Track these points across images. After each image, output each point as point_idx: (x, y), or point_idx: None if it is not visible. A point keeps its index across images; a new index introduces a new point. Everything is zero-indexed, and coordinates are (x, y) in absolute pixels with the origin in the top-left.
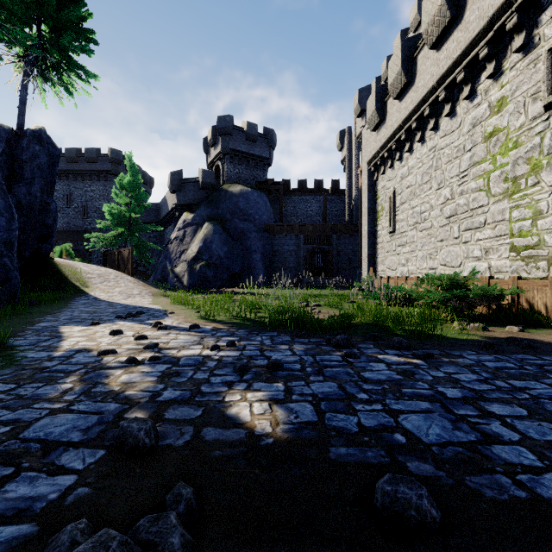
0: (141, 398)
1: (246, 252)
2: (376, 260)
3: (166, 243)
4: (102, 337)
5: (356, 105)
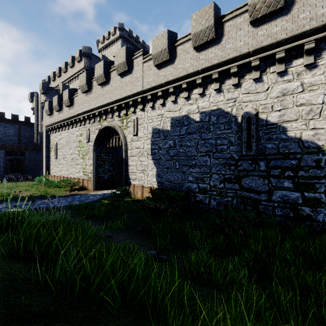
0: None
1: None
2: (50, 168)
3: None
4: None
5: (41, 89)
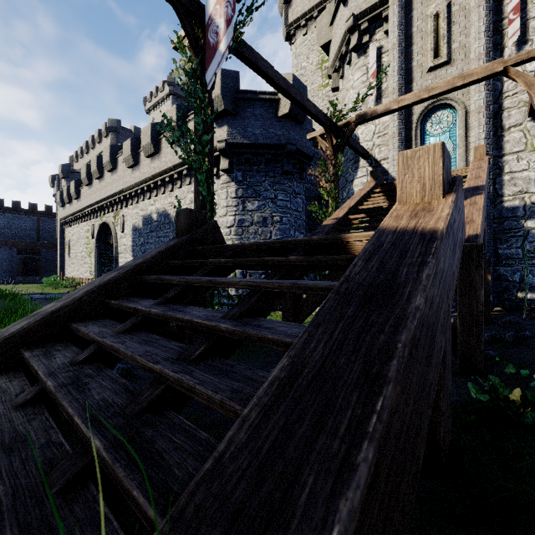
0: None
1: None
2: (65, 268)
3: None
4: None
5: (60, 172)
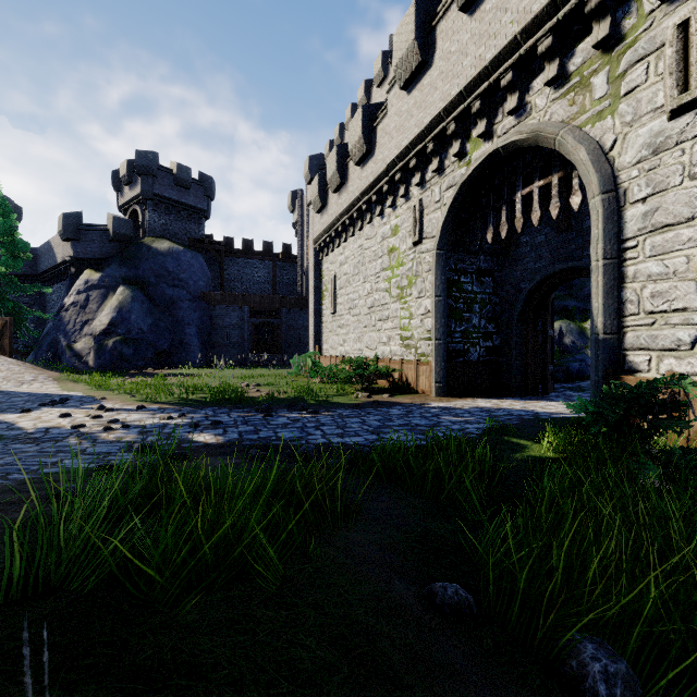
0: (136, 441)
1: (177, 325)
2: (322, 338)
3: (49, 306)
4: (54, 420)
5: (307, 172)
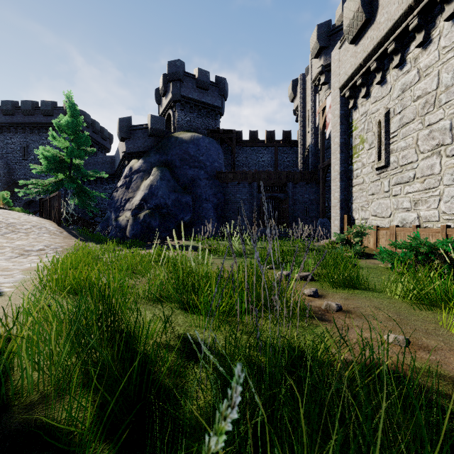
0: None
1: (196, 200)
2: (351, 206)
3: None
4: None
5: (314, 43)
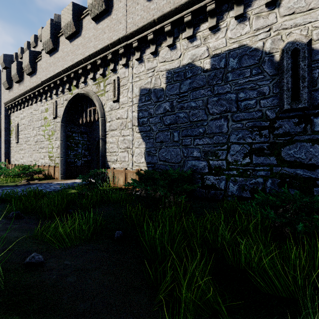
0: None
1: None
2: (10, 155)
3: None
4: None
5: (2, 62)
